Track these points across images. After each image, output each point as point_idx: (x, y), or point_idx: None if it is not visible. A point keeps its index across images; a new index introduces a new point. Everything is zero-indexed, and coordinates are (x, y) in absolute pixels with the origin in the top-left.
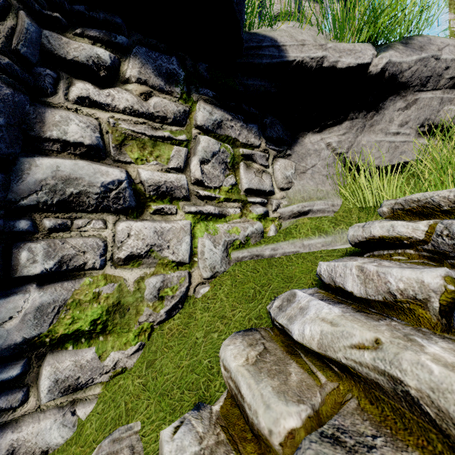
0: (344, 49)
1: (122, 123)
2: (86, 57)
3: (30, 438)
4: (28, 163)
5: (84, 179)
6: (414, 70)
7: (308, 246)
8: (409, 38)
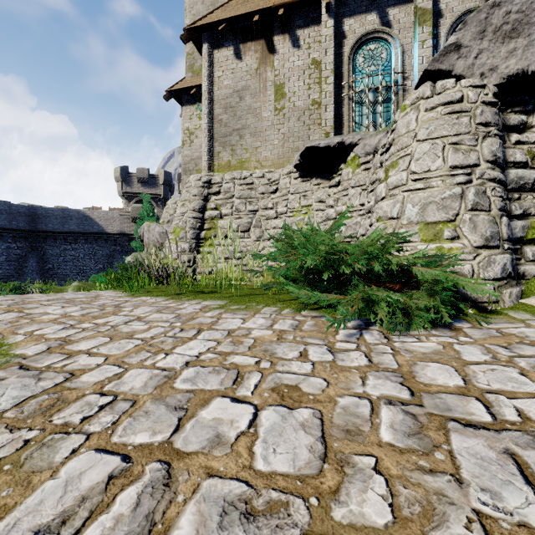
0: None
1: (533, 149)
2: (517, 122)
3: (528, 270)
4: (506, 173)
5: (527, 177)
6: None
7: None
8: None
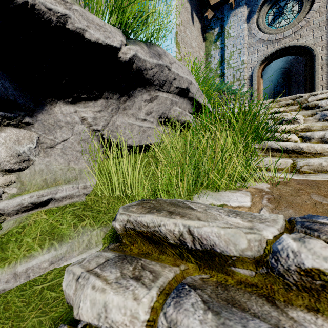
0: (93, 21)
1: None
2: None
3: None
4: None
5: None
6: (155, 72)
7: (26, 272)
8: (152, 43)
